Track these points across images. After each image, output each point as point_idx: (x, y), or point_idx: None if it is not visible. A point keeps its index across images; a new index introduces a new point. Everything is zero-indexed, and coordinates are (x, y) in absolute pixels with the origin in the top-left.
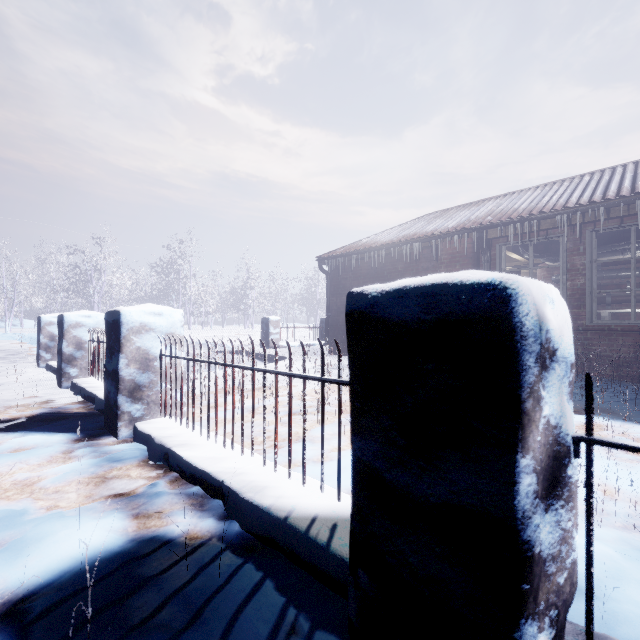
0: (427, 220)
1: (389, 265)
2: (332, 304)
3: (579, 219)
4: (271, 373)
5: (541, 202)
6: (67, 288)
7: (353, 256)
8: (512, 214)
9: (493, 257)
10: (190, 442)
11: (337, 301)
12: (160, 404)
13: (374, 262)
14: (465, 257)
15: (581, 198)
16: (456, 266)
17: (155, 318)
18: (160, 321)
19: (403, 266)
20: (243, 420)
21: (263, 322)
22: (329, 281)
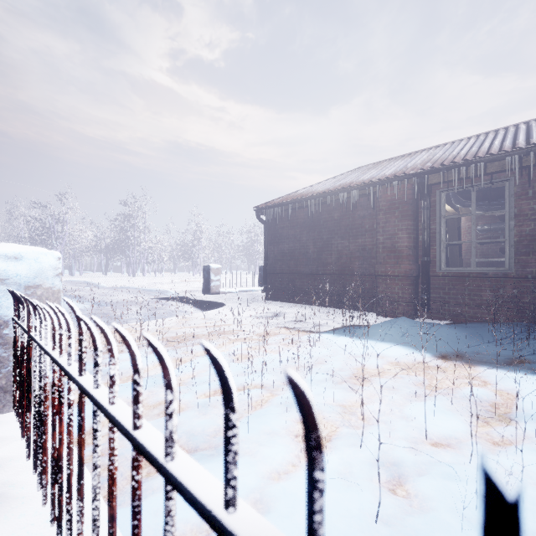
0: (361, 171)
1: (325, 214)
2: (269, 252)
3: (531, 160)
4: (99, 411)
5: (483, 147)
6: (31, 239)
7: (290, 205)
8: (454, 158)
9: (433, 204)
10: (9, 489)
11: (274, 249)
12: (12, 392)
13: (310, 211)
14: (405, 203)
15: (531, 139)
16: (395, 213)
17: (7, 263)
18: (16, 268)
19: (339, 214)
20: (69, 490)
21: (204, 270)
22: (267, 230)
